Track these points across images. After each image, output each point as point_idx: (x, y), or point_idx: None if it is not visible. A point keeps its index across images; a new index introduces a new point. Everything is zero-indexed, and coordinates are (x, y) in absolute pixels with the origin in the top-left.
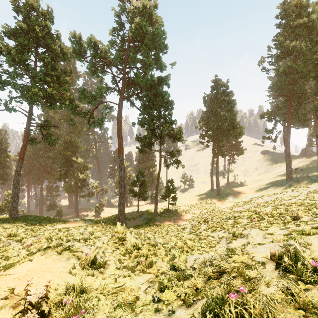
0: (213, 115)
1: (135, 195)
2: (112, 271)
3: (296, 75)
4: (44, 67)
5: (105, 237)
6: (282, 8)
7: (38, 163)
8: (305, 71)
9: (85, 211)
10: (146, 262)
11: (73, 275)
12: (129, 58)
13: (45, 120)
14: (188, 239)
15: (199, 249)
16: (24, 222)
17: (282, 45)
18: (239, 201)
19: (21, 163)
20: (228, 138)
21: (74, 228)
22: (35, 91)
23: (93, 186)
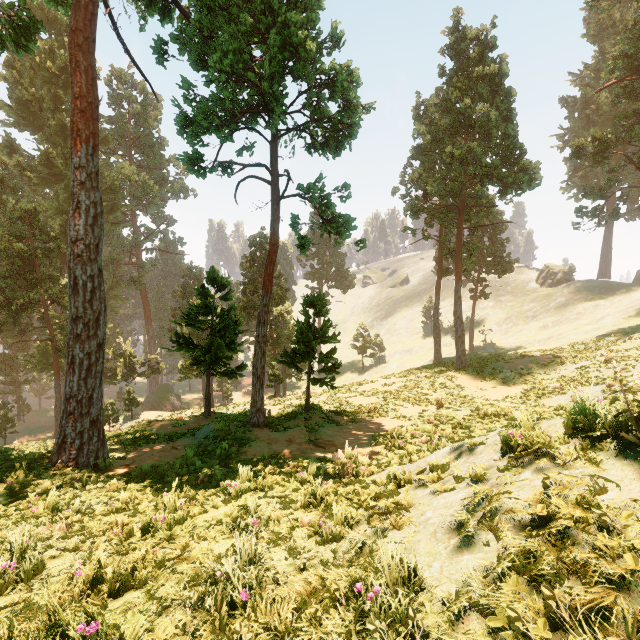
0: (447, 133)
1: (201, 360)
2: None
3: None
4: None
5: None
6: None
7: None
8: None
9: None
10: None
11: None
12: None
13: None
14: None
15: None
16: None
17: None
18: (537, 379)
19: None
20: (485, 209)
21: None
22: None
23: (118, 354)
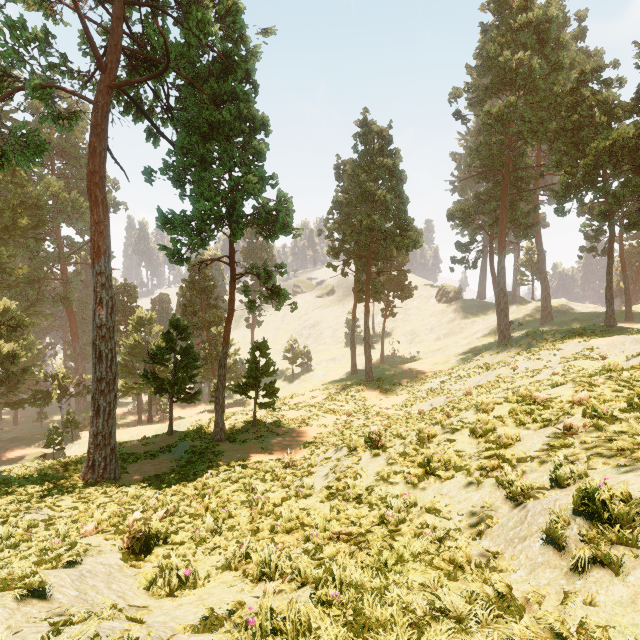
0: (359, 200)
1: (162, 389)
2: None
3: (521, 127)
4: None
5: None
6: None
7: None
8: (536, 120)
9: (21, 446)
10: None
11: None
12: None
13: None
14: (335, 531)
15: None
16: None
17: (493, 67)
18: (416, 390)
19: None
20: (388, 256)
21: None
22: None
23: (50, 376)
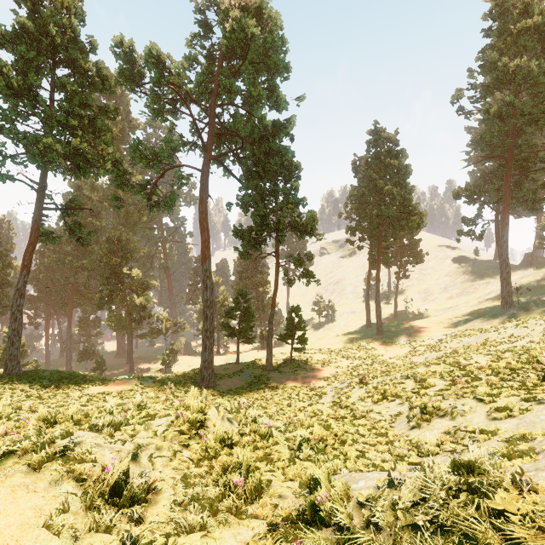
0: (370, 192)
1: (232, 334)
2: (162, 511)
3: (521, 120)
4: (67, 101)
5: (163, 418)
6: (494, 1)
7: (63, 277)
8: (536, 112)
9: (145, 363)
10: (246, 487)
11: (57, 532)
12: (221, 86)
13: (70, 199)
14: (331, 416)
15: (357, 440)
16: (28, 382)
17: (494, 67)
18: (417, 345)
19: (26, 276)
20: (397, 233)
21: (120, 393)
22: (50, 145)
23: (160, 318)
